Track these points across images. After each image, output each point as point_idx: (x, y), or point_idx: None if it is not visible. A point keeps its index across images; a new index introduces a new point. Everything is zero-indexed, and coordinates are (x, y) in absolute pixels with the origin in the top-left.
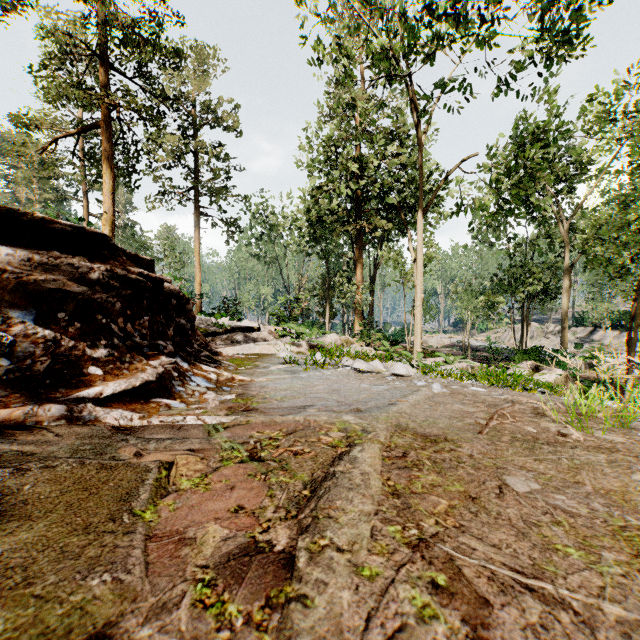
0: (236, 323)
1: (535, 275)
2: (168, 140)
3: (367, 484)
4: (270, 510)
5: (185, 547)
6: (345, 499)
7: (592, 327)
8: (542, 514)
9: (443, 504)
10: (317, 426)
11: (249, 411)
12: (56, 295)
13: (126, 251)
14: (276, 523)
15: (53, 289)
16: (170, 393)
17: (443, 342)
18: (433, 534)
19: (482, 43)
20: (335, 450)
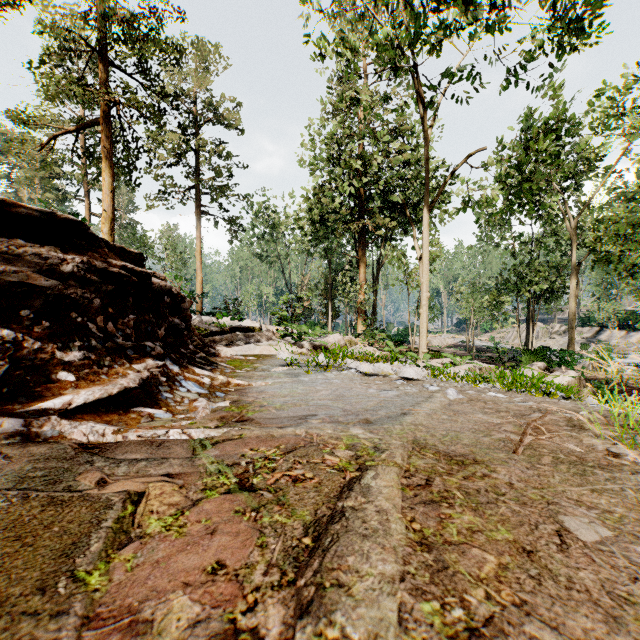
0: (237, 323)
1: (542, 274)
2: (169, 138)
3: (386, 529)
4: (259, 570)
5: (135, 638)
6: (359, 554)
7: (598, 327)
8: (629, 581)
9: (490, 562)
10: (321, 442)
11: (243, 422)
12: (19, 289)
13: (109, 243)
14: (266, 594)
15: (15, 282)
16: (155, 401)
17: (447, 342)
18: (487, 618)
19: (493, 29)
20: (343, 475)
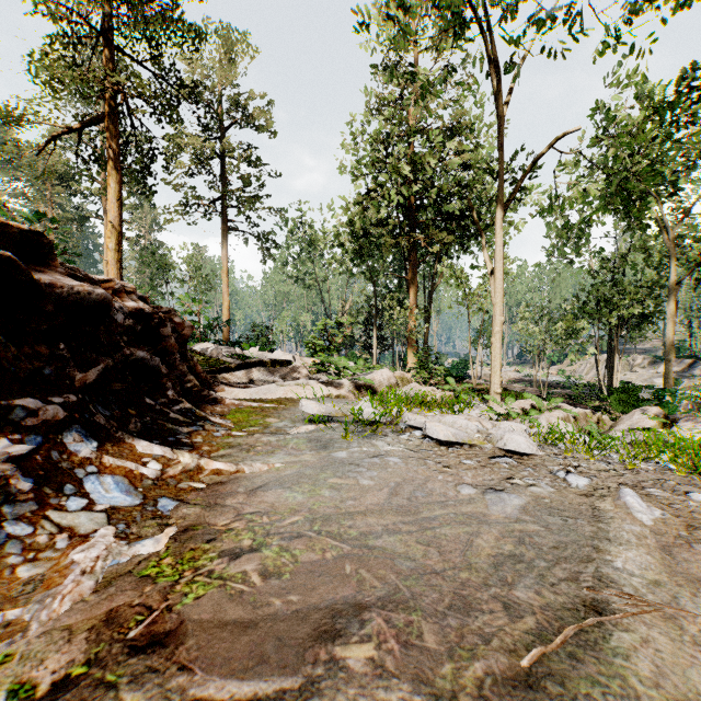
0: (266, 354)
1: (630, 296)
2: (191, 143)
3: None
4: None
5: None
6: None
7: (691, 359)
8: None
9: None
10: None
11: (149, 654)
12: None
13: None
14: None
15: None
16: None
17: (509, 376)
18: None
19: None
20: None
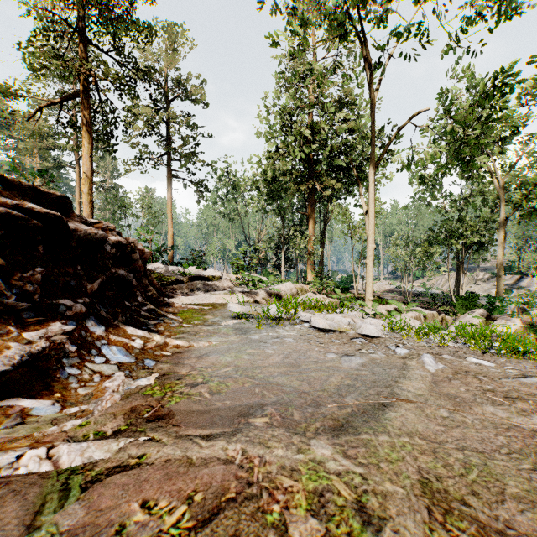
0: (201, 271)
1: (471, 228)
2: (144, 112)
3: None
4: None
5: None
6: None
7: (519, 275)
8: None
9: None
10: (264, 482)
11: (157, 422)
12: None
13: (11, 179)
14: None
15: None
16: (48, 382)
17: (384, 288)
18: None
19: None
20: None
